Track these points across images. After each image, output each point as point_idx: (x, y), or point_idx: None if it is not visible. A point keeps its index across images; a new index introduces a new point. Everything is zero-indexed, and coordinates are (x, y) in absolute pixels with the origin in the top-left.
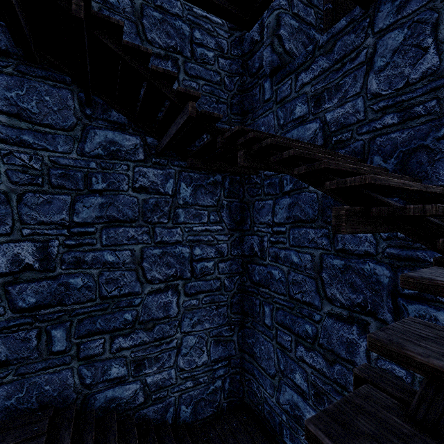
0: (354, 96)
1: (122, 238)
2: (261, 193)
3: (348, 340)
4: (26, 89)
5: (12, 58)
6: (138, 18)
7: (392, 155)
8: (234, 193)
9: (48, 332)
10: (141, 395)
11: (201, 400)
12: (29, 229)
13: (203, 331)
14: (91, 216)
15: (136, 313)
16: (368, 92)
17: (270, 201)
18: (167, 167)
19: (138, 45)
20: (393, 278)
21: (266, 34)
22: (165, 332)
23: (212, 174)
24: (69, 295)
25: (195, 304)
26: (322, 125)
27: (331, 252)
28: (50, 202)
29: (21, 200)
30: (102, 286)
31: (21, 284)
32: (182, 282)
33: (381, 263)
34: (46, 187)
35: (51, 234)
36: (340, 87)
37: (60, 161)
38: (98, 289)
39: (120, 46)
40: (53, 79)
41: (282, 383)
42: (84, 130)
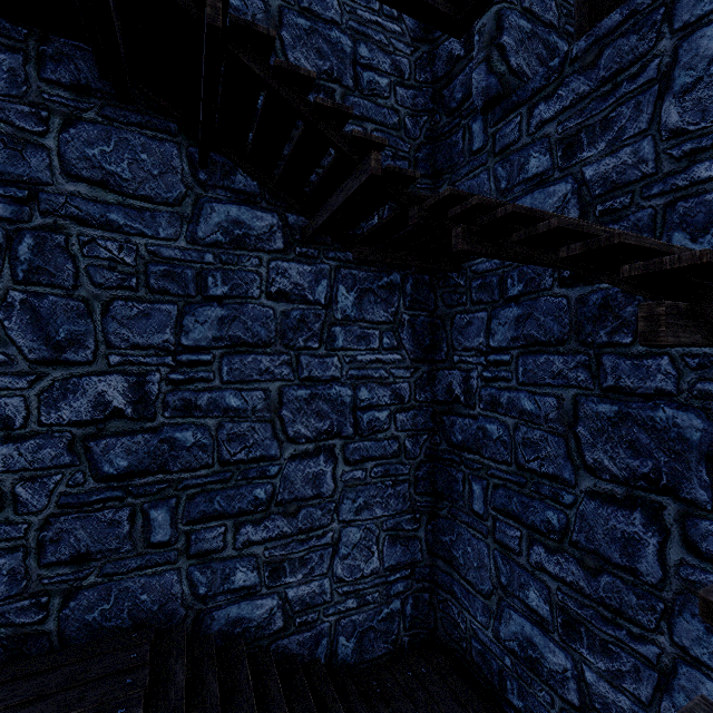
0: (636, 135)
1: (251, 371)
2: (467, 302)
3: (625, 535)
4: (114, 144)
5: (94, 97)
6: (275, 29)
7: (707, 230)
8: (420, 302)
9: (145, 513)
10: (279, 616)
11: (369, 630)
12: (118, 356)
13: (372, 520)
14: (207, 336)
15: (272, 489)
16: (663, 128)
17: (483, 313)
18: (318, 261)
19: (296, 66)
20: (710, 432)
21: (478, 44)
22: (315, 520)
23: (386, 272)
24: (174, 458)
25: (361, 478)
26: (577, 186)
27: (593, 393)
28: (148, 315)
29: (107, 312)
30: (222, 445)
31: (107, 438)
32: (341, 442)
33: (687, 408)
34: (142, 292)
35: (150, 364)
36: (611, 122)
37: (161, 253)
38: (216, 450)
39: (268, 68)
40: (152, 127)
41: (504, 606)
42: (197, 205)
